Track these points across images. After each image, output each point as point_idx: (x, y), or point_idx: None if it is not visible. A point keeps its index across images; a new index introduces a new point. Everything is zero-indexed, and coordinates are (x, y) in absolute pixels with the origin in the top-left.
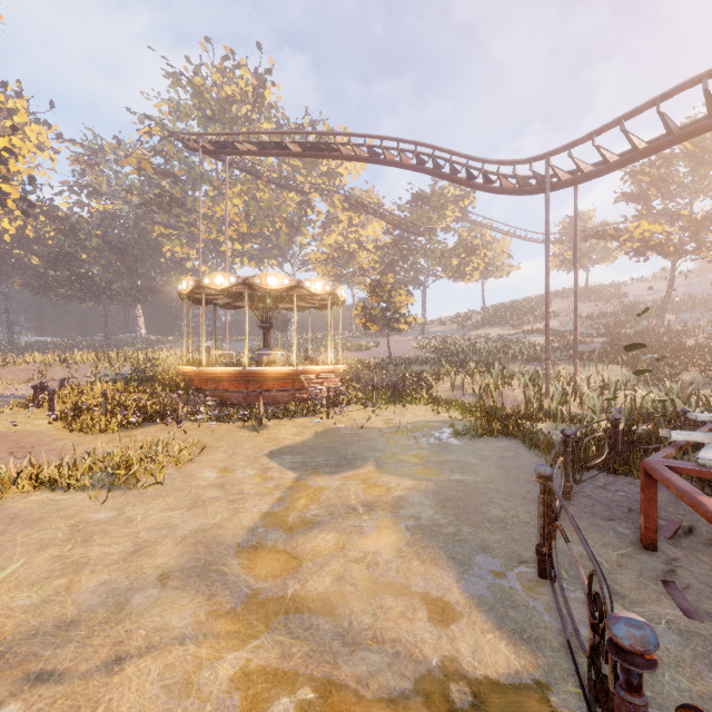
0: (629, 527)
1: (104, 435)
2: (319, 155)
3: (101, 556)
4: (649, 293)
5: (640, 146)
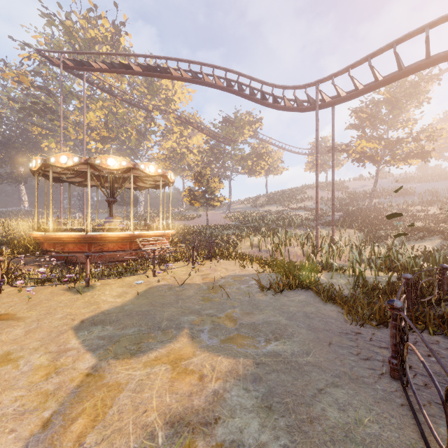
0: None
1: None
2: (155, 74)
3: None
4: (360, 186)
5: (379, 78)
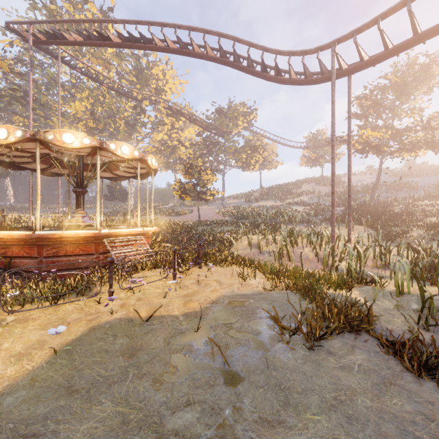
0: None
1: None
2: (137, 45)
3: None
4: (356, 181)
5: (418, 30)
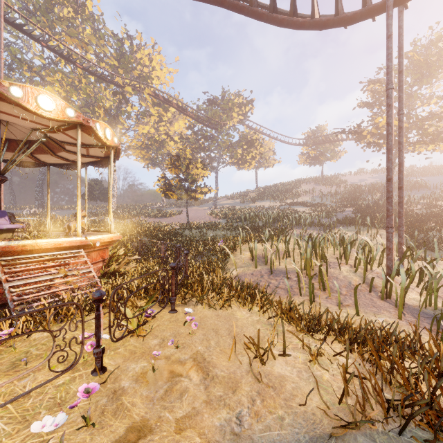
0: None
1: None
2: None
3: None
4: (358, 181)
5: None
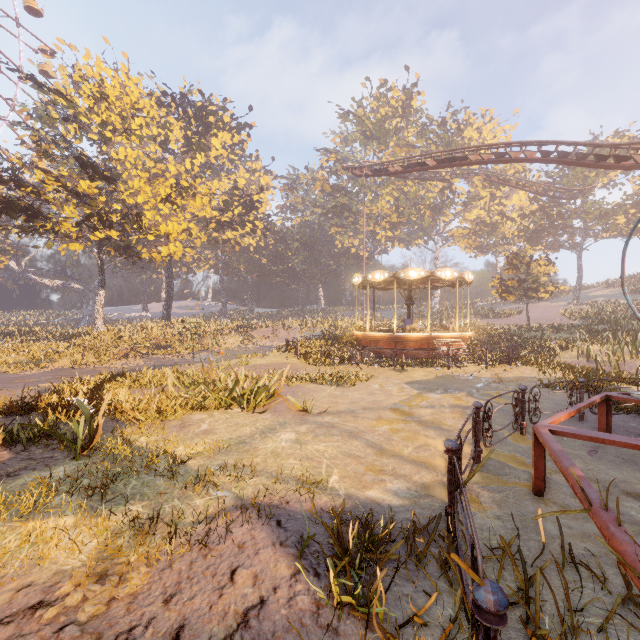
0: None
1: (323, 367)
2: (452, 165)
3: (342, 402)
4: None
5: None
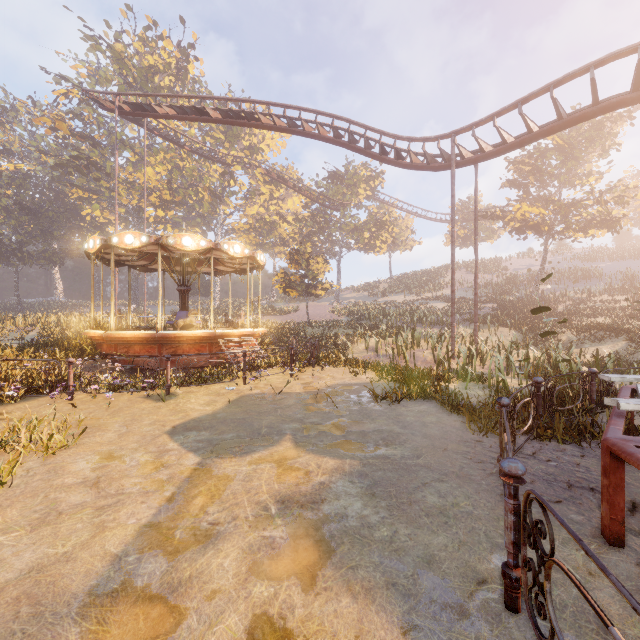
0: (580, 512)
1: None
2: (239, 122)
3: None
4: (524, 267)
5: (534, 129)
